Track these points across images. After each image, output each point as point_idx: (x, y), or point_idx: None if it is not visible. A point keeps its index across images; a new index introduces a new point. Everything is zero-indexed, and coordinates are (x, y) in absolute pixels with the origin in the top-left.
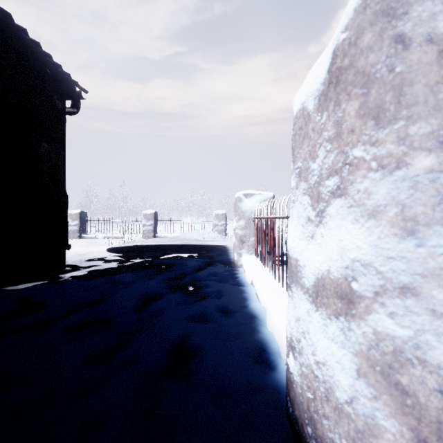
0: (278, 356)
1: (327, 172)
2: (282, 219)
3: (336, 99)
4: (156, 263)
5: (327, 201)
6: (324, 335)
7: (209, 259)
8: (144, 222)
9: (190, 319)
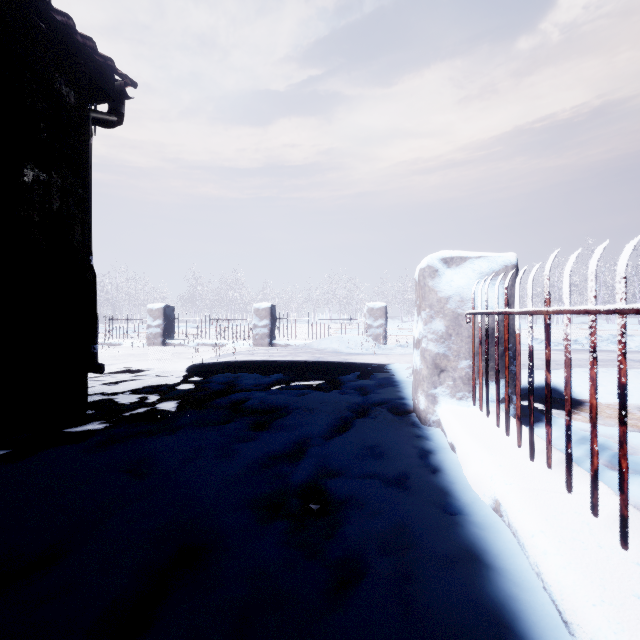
0: None
1: None
2: None
3: None
4: (253, 405)
5: None
6: None
7: (360, 399)
8: (255, 322)
9: None
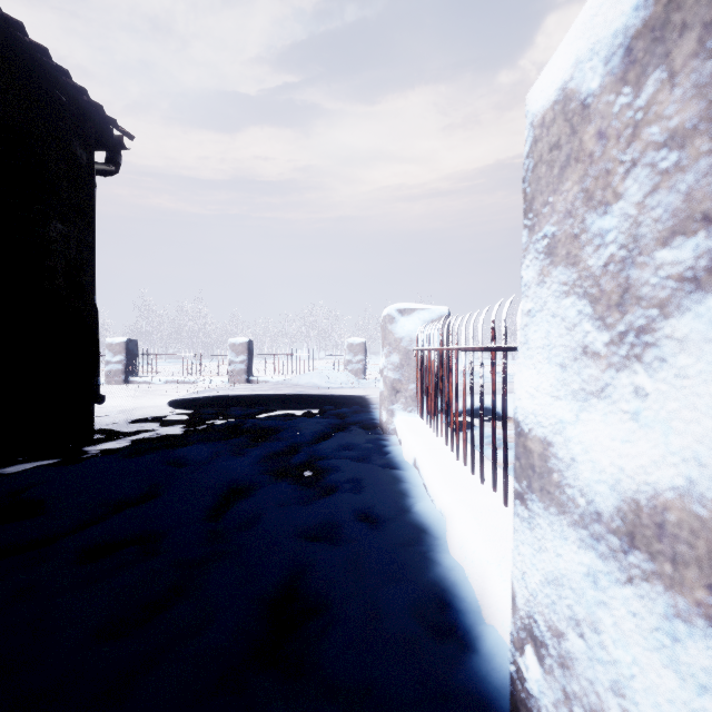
0: (477, 616)
1: (664, 226)
2: (471, 352)
3: (711, 15)
4: (248, 426)
5: (662, 302)
6: (667, 661)
7: (338, 420)
8: (231, 357)
9: (306, 535)
